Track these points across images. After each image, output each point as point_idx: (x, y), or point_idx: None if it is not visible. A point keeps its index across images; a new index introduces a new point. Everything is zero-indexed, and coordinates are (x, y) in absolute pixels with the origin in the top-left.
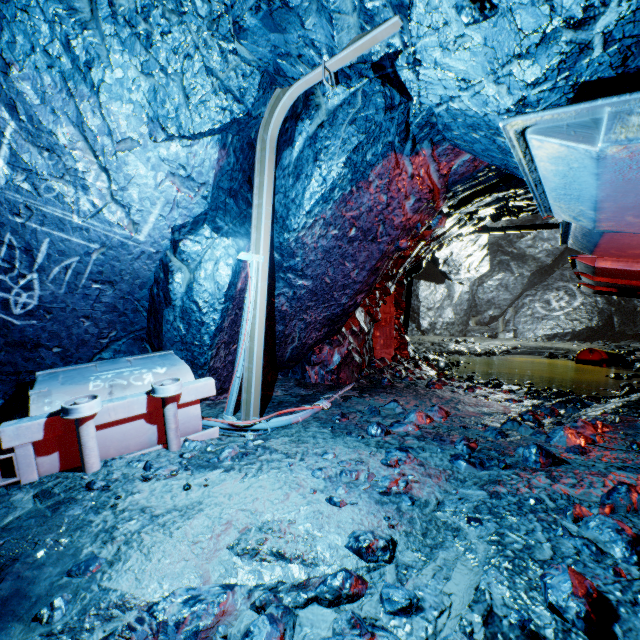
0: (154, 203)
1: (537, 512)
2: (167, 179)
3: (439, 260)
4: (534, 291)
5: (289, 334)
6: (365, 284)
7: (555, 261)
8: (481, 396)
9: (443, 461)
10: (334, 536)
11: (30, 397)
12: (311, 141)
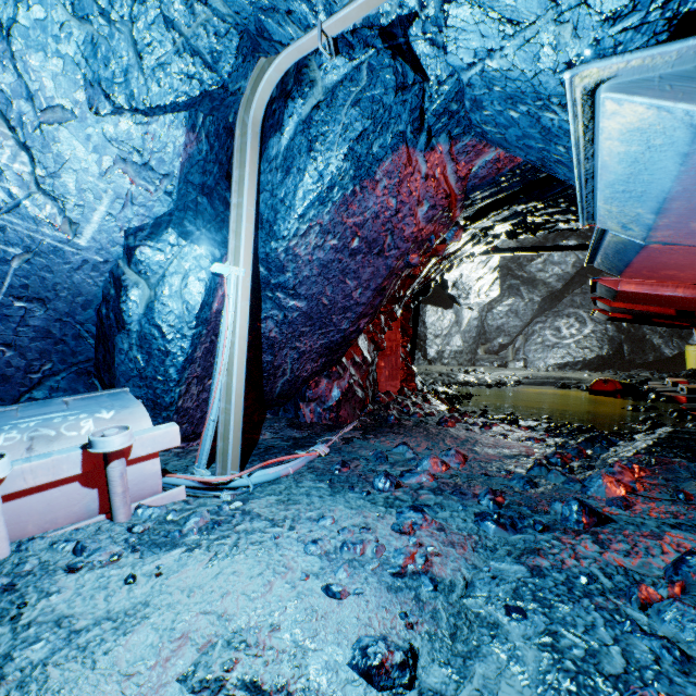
0: (99, 197)
1: (593, 596)
2: (116, 166)
3: (448, 283)
4: (544, 318)
5: (279, 365)
6: (369, 306)
7: (565, 286)
8: (499, 435)
9: (467, 522)
10: (333, 648)
11: None
12: (304, 126)
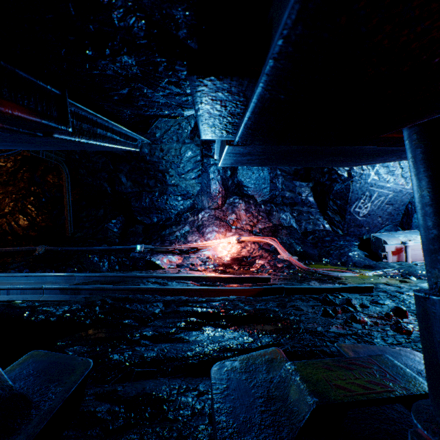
0: None
1: None
2: None
3: None
4: None
5: None
6: None
7: None
8: None
9: None
10: None
11: (383, 239)
12: None
